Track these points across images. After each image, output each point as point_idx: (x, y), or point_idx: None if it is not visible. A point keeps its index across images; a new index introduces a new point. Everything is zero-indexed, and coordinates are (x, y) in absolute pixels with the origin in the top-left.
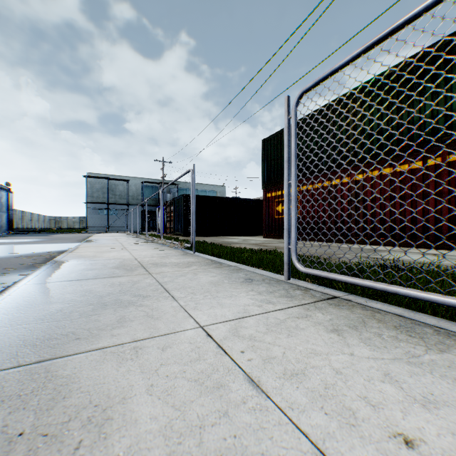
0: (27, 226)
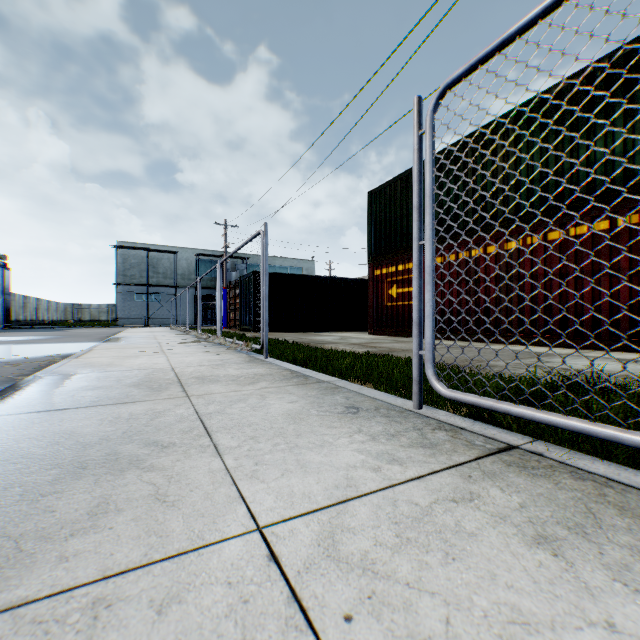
0: (31, 318)
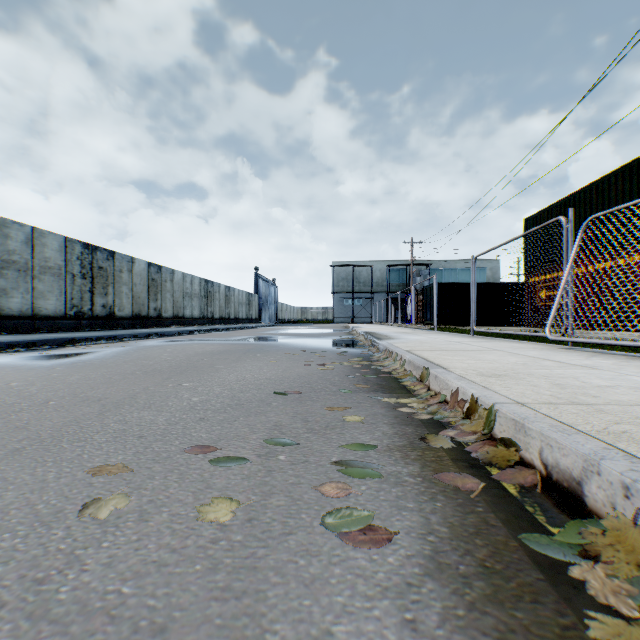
0: (283, 318)
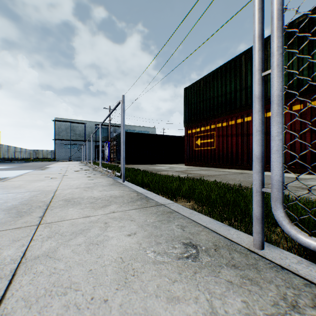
0: (11, 157)
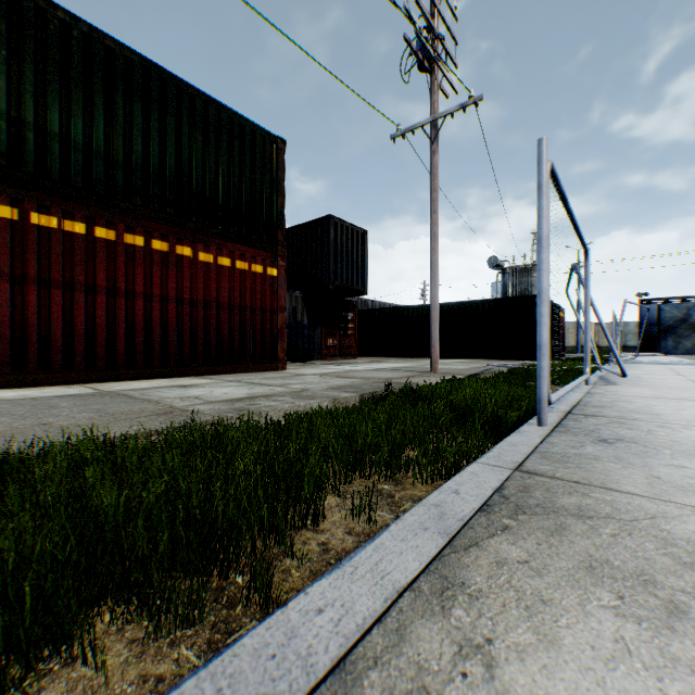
0: None
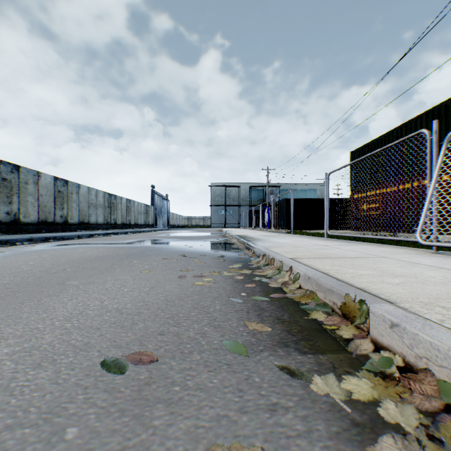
0: (174, 224)
